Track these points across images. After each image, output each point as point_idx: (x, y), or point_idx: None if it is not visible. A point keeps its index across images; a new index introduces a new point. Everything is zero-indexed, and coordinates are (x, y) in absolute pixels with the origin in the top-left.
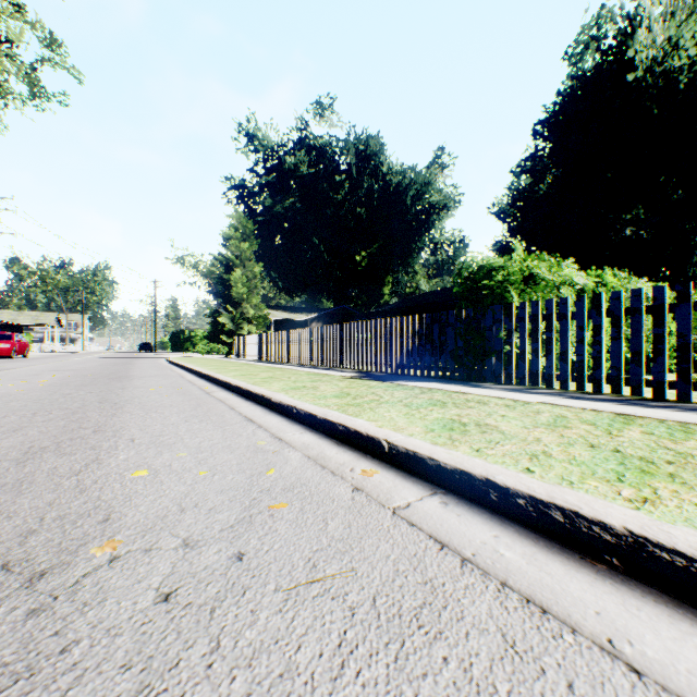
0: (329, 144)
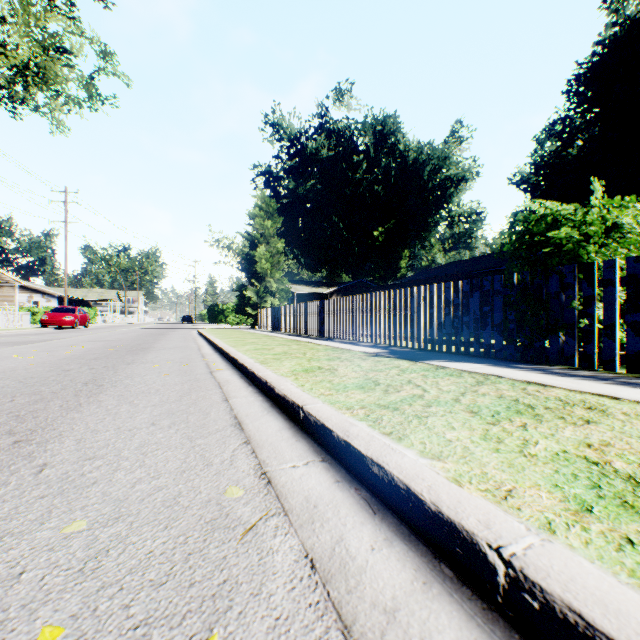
0: (347, 127)
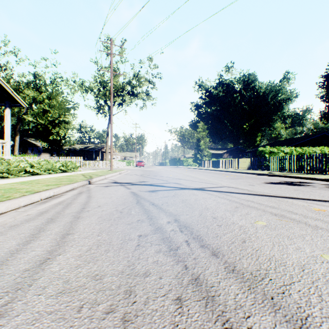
0: (231, 81)
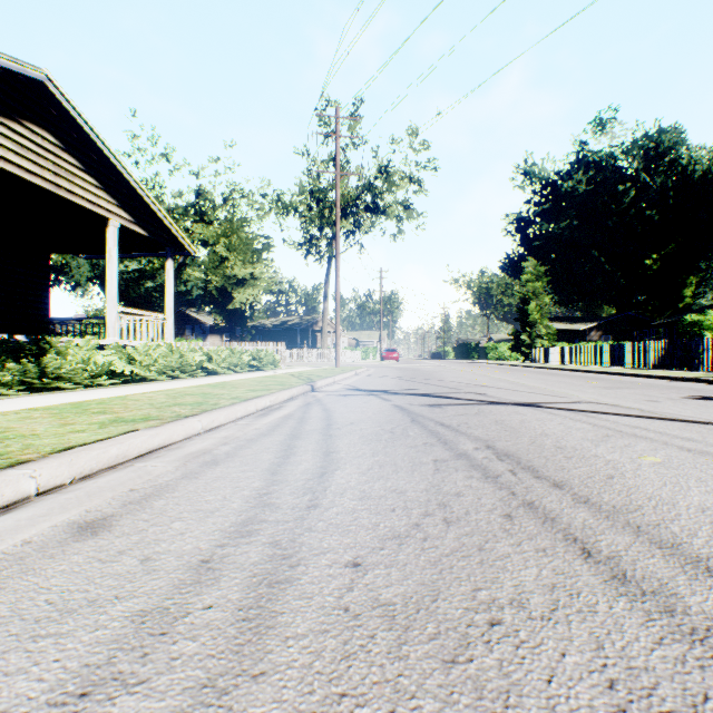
0: (609, 155)
